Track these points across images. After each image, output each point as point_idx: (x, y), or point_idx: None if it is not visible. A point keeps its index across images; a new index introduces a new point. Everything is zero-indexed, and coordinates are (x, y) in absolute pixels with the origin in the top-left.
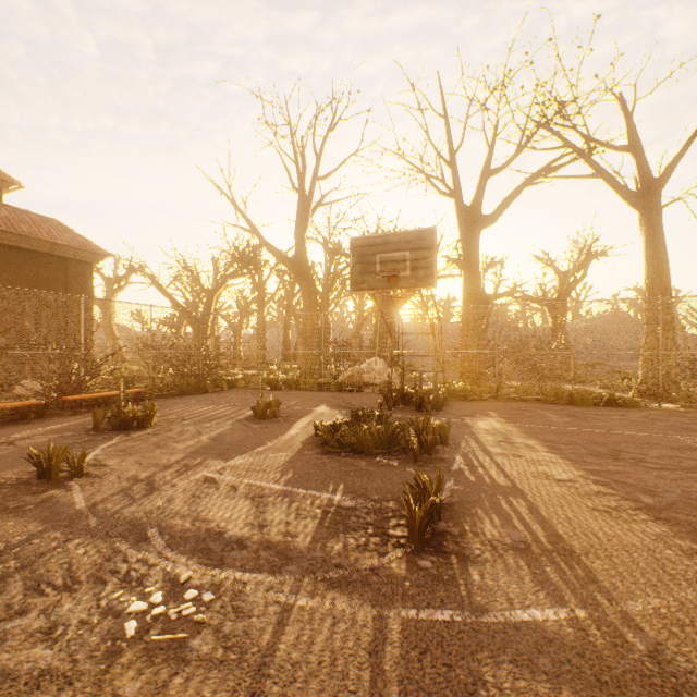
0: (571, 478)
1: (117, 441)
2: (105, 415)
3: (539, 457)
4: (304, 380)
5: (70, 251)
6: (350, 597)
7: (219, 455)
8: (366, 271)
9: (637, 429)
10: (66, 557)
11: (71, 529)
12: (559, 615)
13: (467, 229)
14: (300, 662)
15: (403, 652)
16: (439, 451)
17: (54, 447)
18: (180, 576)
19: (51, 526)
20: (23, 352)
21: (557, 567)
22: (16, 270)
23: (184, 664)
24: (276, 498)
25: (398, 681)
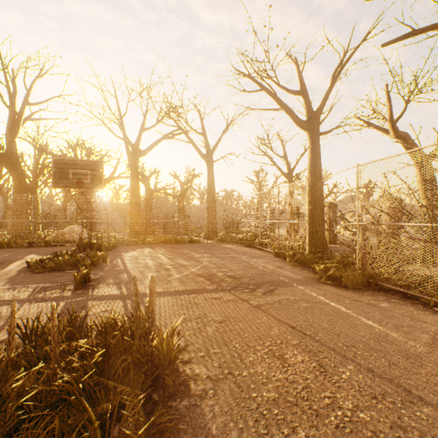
0: (151, 266)
1: None
2: None
3: (145, 262)
4: (15, 241)
5: None
6: (46, 302)
7: None
8: (64, 177)
9: (190, 250)
10: None
11: None
12: (118, 292)
13: (131, 156)
14: (25, 314)
15: (64, 306)
16: (101, 265)
17: None
18: None
19: None
20: None
21: (126, 284)
22: None
23: None
24: (5, 290)
25: (61, 309)
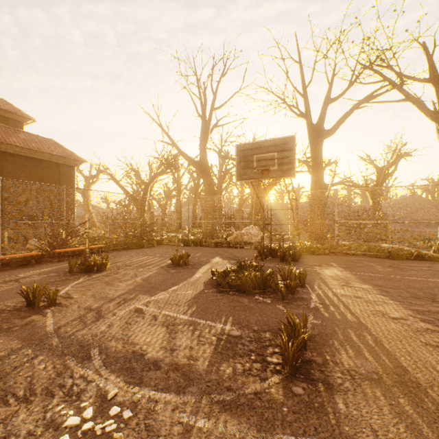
0: (402, 316)
1: (82, 280)
2: (76, 262)
3: (374, 299)
4: (205, 240)
5: (61, 159)
6: (238, 420)
7: (147, 292)
8: (246, 167)
9: None
10: (31, 371)
11: (39, 347)
12: None
13: (314, 139)
14: None
15: None
16: (299, 292)
17: (43, 283)
18: (108, 393)
19: (27, 344)
20: (28, 221)
21: (409, 399)
22: (29, 171)
23: None
24: (183, 326)
25: None
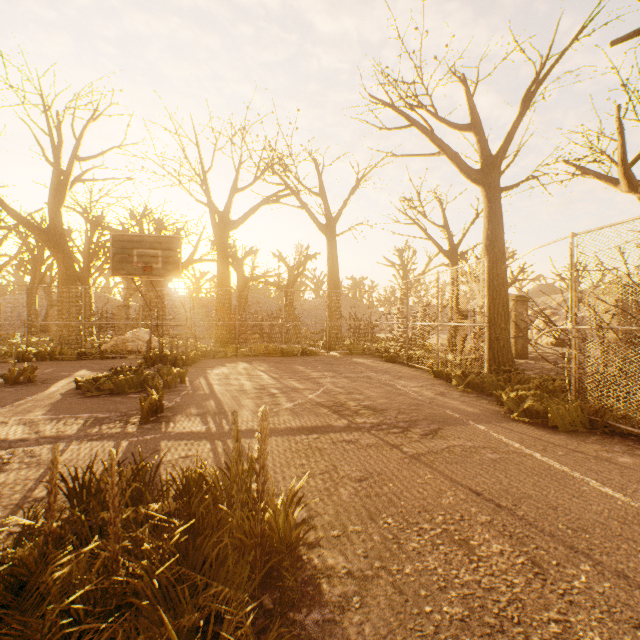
0: (248, 389)
1: None
2: None
3: (239, 383)
4: (61, 351)
5: None
6: (102, 441)
7: None
8: (125, 261)
9: (304, 366)
10: None
11: None
12: (203, 427)
13: (218, 230)
14: (74, 459)
15: (128, 447)
16: (178, 387)
17: None
18: None
19: None
20: None
21: (213, 417)
22: None
23: (4, 472)
24: (46, 421)
25: (123, 452)
